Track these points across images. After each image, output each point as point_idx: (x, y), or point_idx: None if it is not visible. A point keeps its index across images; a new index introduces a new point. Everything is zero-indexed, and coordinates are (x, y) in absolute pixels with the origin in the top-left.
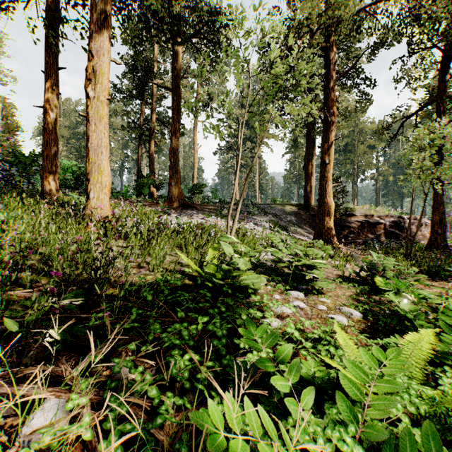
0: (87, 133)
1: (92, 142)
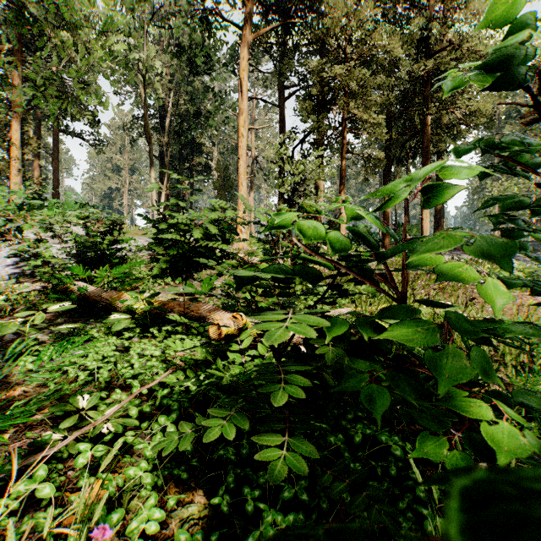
0: (422, 224)
1: (424, 227)
